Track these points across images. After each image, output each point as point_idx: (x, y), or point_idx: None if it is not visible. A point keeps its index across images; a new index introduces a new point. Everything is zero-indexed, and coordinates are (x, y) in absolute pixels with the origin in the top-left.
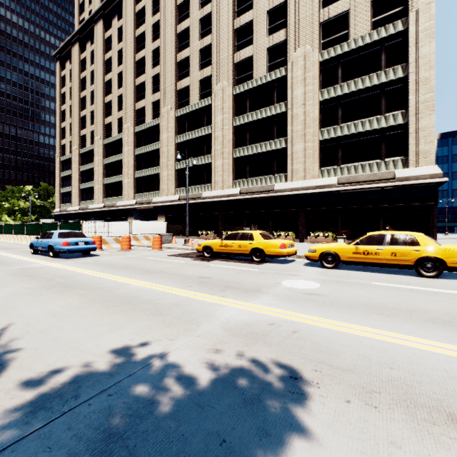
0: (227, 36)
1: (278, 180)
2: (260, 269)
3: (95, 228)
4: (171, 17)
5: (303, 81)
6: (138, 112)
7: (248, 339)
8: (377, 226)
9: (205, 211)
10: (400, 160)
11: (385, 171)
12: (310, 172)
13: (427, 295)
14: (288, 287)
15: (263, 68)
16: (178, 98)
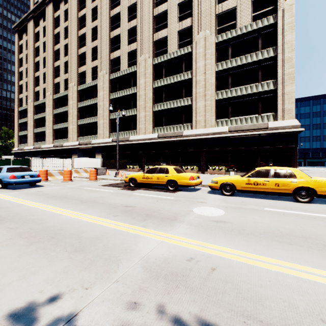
0: (148, 21)
1: (185, 128)
2: (174, 197)
3: (42, 164)
4: (106, 4)
5: (204, 56)
6: (81, 75)
7: (168, 283)
8: (256, 162)
9: (132, 150)
10: (271, 115)
11: (262, 123)
12: (209, 122)
13: (310, 219)
14: (199, 214)
15: (175, 46)
16: (111, 65)
